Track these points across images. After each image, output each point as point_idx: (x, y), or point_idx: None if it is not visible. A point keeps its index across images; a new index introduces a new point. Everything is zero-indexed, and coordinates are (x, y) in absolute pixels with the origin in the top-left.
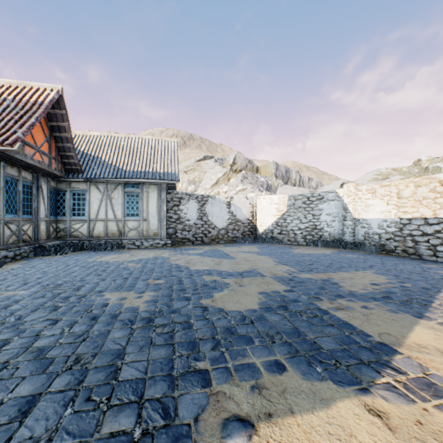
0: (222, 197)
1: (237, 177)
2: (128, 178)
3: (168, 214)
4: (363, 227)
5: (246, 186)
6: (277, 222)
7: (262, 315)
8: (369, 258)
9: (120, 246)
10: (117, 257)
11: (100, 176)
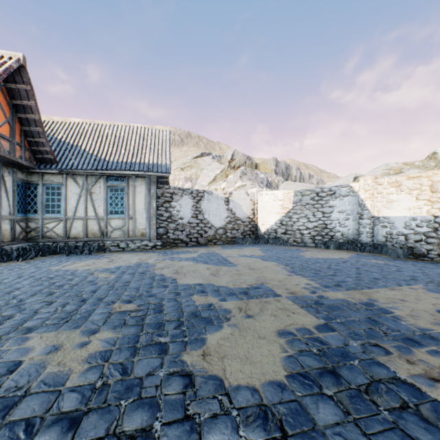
0: (220, 193)
1: (235, 173)
2: (111, 169)
3: (158, 212)
4: (384, 226)
5: (245, 182)
6: (281, 221)
7: (298, 402)
8: (401, 265)
9: (102, 249)
10: (91, 263)
11: (78, 167)
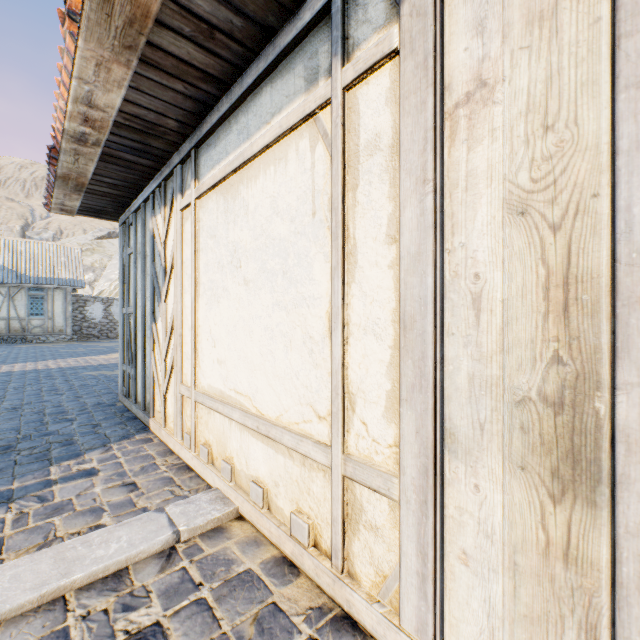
0: None
1: None
2: (34, 283)
3: (74, 314)
4: None
5: None
6: None
7: None
8: None
9: (26, 341)
10: (36, 345)
11: (4, 281)
